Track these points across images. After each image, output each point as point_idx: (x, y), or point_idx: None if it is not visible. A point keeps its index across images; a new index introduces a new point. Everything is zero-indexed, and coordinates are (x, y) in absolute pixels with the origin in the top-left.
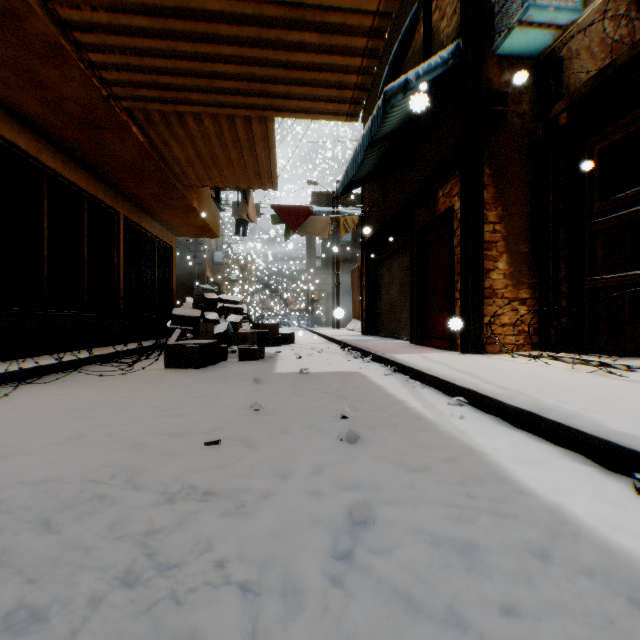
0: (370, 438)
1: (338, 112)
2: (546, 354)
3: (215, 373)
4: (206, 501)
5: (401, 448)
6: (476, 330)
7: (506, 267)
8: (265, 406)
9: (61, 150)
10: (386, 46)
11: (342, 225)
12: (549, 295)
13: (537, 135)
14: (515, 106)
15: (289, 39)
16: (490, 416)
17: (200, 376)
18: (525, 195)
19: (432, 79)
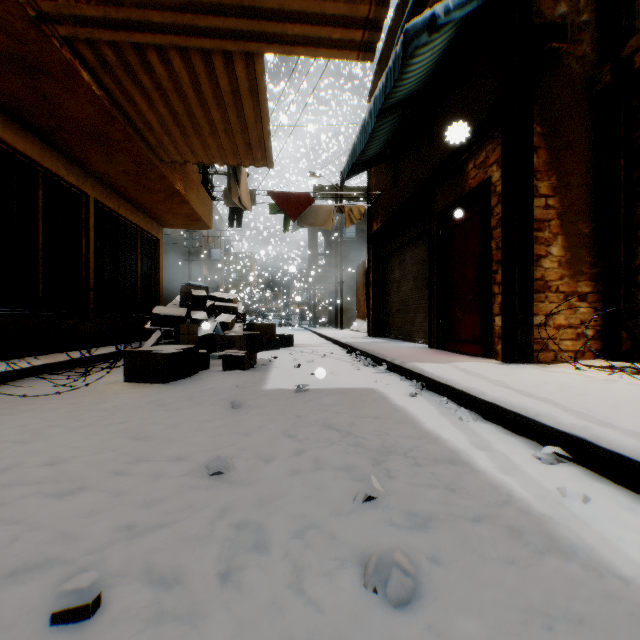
0: (436, 580)
1: (347, 45)
2: (636, 367)
3: (185, 390)
4: None
5: (525, 633)
6: (523, 333)
7: (561, 253)
8: (233, 464)
9: (1, 109)
10: (398, 9)
11: (347, 215)
12: (619, 288)
13: (603, 82)
14: (572, 47)
15: None
16: (632, 494)
17: (162, 396)
18: (585, 161)
19: (462, 21)
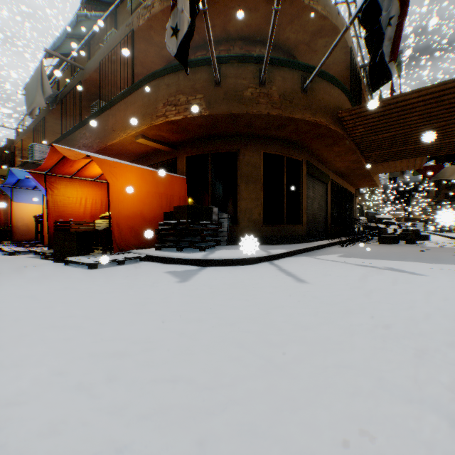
0: None
1: None
2: None
3: (400, 245)
4: (427, 253)
5: None
6: None
7: None
8: (429, 249)
9: (336, 175)
10: None
11: None
12: None
13: None
14: None
15: (436, 145)
16: None
17: (396, 245)
18: None
19: None
